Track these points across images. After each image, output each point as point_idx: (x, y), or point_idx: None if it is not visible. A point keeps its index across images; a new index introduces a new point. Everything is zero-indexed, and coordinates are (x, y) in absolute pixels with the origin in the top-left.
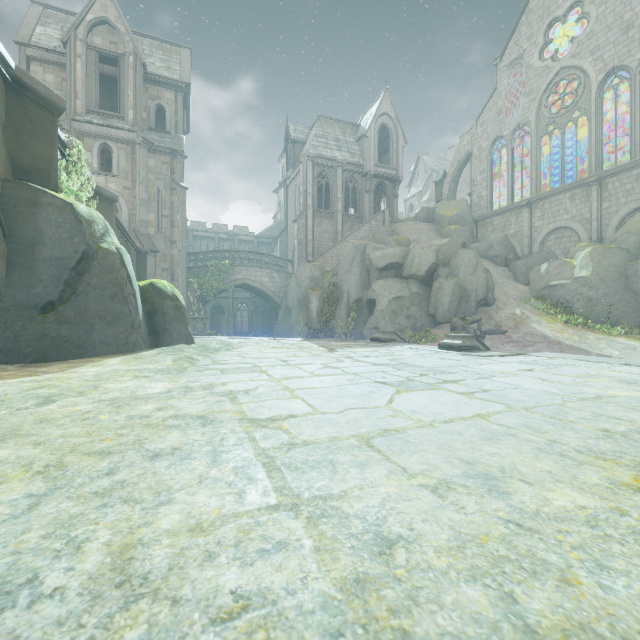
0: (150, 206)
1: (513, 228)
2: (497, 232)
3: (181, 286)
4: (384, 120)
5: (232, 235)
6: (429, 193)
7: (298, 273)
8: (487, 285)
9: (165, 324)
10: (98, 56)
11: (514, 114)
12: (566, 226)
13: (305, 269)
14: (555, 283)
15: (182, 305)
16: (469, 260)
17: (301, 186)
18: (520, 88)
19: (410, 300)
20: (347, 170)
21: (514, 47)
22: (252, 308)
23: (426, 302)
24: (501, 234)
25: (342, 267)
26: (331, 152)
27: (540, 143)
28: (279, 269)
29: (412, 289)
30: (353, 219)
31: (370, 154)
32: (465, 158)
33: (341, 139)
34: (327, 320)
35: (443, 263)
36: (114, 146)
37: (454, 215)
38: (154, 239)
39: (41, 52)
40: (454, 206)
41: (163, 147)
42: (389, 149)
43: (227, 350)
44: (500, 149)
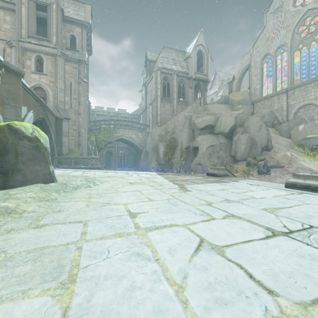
0: (66, 93)
1: (276, 106)
2: (266, 108)
3: (84, 139)
4: (200, 48)
5: (117, 114)
6: (222, 91)
7: (152, 132)
8: (267, 138)
9: (17, 164)
10: (35, 5)
11: (277, 40)
12: (311, 103)
13: (156, 130)
14: (310, 136)
15: (43, 146)
16: (256, 122)
17: (154, 84)
18: (280, 25)
19: (219, 147)
20: (179, 76)
21: (276, 1)
22: (127, 152)
23: (229, 148)
24: (269, 109)
25: (177, 128)
26: (170, 66)
27: (293, 55)
28: (141, 130)
29: (220, 140)
30: (182, 103)
31: (192, 67)
32: (246, 68)
33: (176, 59)
34: (169, 159)
35: (239, 125)
36: (44, 57)
37: (240, 99)
38: (68, 112)
39: (2, 3)
40: (240, 94)
41: (73, 58)
42: (202, 65)
43: (86, 187)
44: (267, 61)
